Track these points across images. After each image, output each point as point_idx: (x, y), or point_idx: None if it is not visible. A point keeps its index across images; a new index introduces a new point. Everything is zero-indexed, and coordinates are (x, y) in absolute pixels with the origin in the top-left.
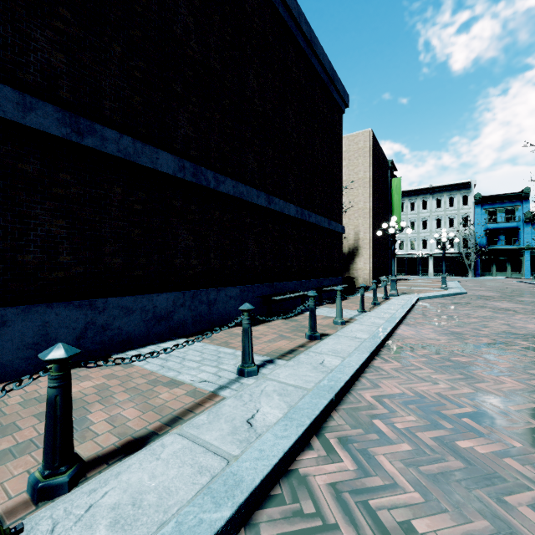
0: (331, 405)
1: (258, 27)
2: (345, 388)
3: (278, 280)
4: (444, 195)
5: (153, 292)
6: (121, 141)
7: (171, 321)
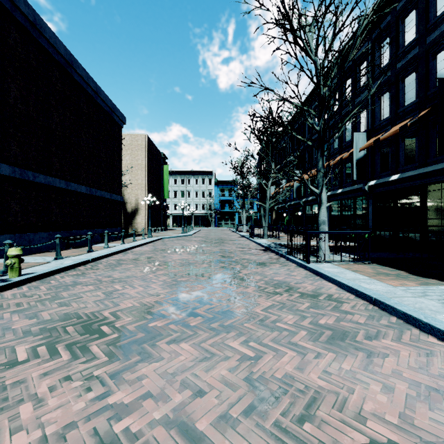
0: (89, 261)
1: (60, 88)
2: (96, 259)
3: (74, 229)
4: (200, 177)
5: None
6: None
7: None
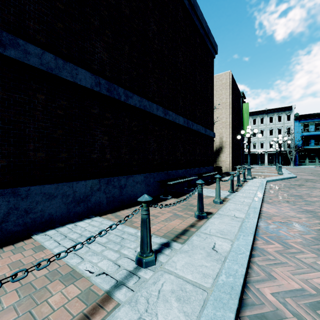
0: (236, 315)
1: None
2: (244, 283)
3: (171, 169)
4: (274, 114)
5: (74, 180)
6: (43, 56)
7: (89, 202)
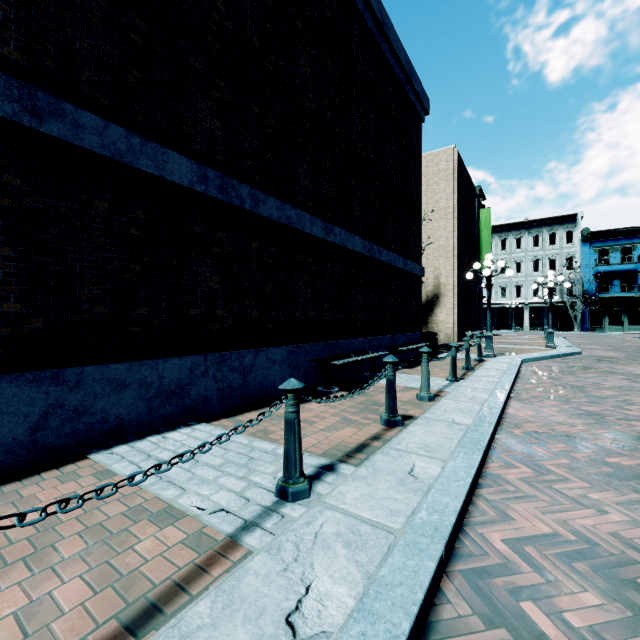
0: (440, 567)
1: None
2: (457, 524)
3: (339, 337)
4: (543, 230)
5: (159, 356)
6: (107, 132)
7: (187, 397)
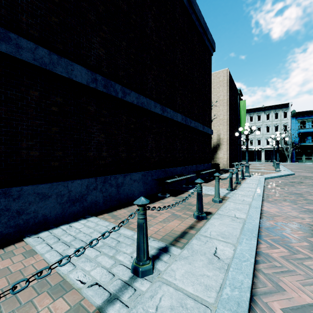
0: None
1: None
2: (250, 297)
3: (169, 166)
4: (271, 111)
5: (69, 179)
6: (37, 51)
7: (85, 202)
